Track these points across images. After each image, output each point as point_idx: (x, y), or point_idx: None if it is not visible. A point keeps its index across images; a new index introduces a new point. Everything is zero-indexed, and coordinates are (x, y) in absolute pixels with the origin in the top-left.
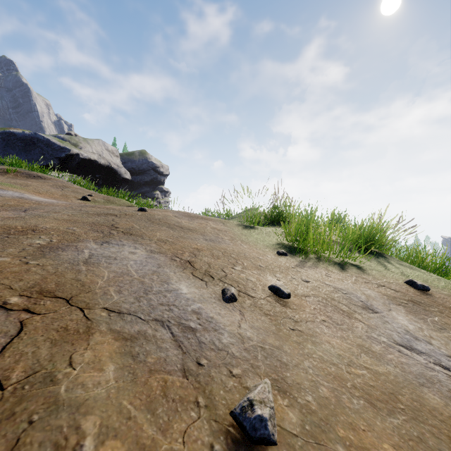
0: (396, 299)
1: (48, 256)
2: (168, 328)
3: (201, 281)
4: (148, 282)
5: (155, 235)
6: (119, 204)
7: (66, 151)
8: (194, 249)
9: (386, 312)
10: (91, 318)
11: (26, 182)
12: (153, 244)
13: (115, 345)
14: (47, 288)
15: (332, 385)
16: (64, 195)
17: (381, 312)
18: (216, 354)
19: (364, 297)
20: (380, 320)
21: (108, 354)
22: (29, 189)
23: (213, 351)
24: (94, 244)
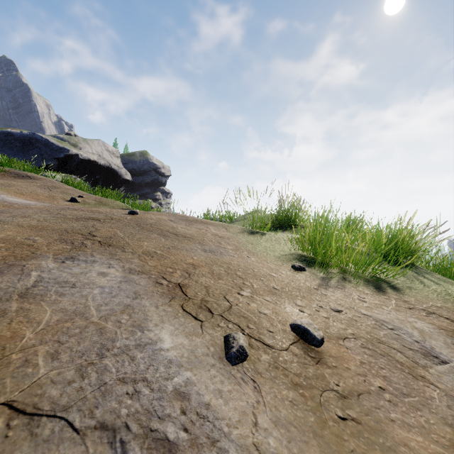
0: None
1: None
2: (121, 448)
3: (194, 321)
4: (111, 328)
5: (141, 245)
6: (112, 205)
7: (65, 151)
8: (189, 265)
9: None
10: None
11: (10, 182)
12: (135, 260)
13: None
14: None
15: None
16: (50, 196)
17: (449, 361)
18: None
19: (418, 334)
20: None
21: None
22: (11, 189)
23: None
24: (53, 261)
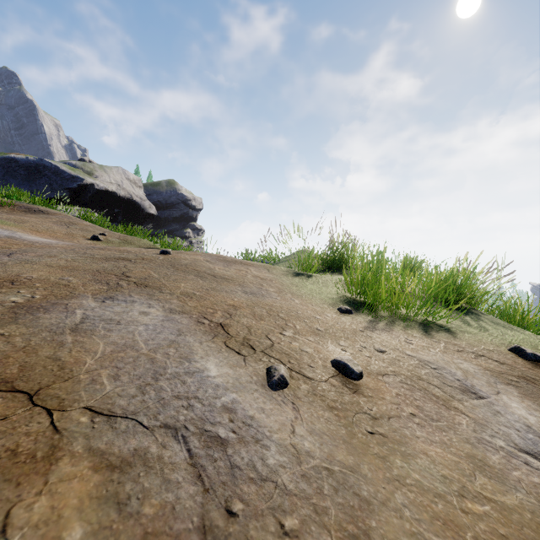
0: (502, 375)
1: (22, 320)
2: (183, 440)
3: (237, 355)
4: (161, 359)
5: (178, 286)
6: (138, 244)
7: (78, 180)
8: (230, 307)
9: (494, 396)
10: (62, 427)
11: (22, 217)
12: (174, 300)
13: (91, 482)
14: (4, 375)
15: (443, 539)
16: (69, 234)
17: (487, 397)
18: (258, 489)
19: (461, 374)
20: (489, 411)
21: (76, 503)
22: (25, 226)
23: (254, 483)
24: (93, 301)
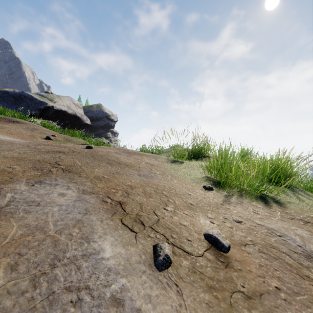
0: None
1: None
2: None
3: (130, 232)
4: (64, 240)
5: (93, 171)
6: (75, 142)
7: (44, 104)
8: (128, 187)
9: None
10: None
11: (3, 125)
12: (87, 183)
13: None
14: None
15: None
16: (32, 135)
17: None
18: None
19: (299, 240)
20: None
21: None
22: (4, 130)
23: None
24: (25, 184)
